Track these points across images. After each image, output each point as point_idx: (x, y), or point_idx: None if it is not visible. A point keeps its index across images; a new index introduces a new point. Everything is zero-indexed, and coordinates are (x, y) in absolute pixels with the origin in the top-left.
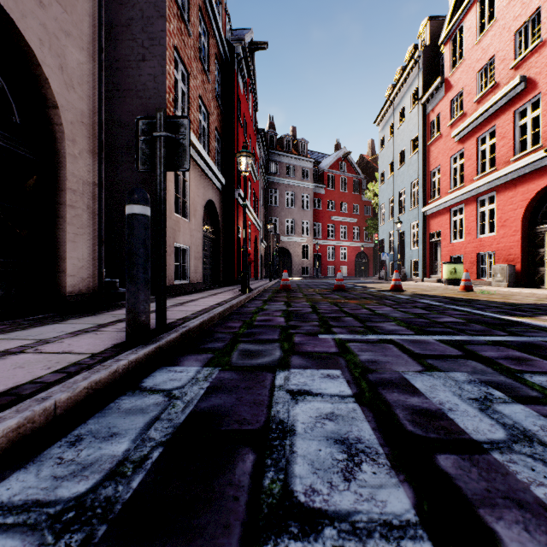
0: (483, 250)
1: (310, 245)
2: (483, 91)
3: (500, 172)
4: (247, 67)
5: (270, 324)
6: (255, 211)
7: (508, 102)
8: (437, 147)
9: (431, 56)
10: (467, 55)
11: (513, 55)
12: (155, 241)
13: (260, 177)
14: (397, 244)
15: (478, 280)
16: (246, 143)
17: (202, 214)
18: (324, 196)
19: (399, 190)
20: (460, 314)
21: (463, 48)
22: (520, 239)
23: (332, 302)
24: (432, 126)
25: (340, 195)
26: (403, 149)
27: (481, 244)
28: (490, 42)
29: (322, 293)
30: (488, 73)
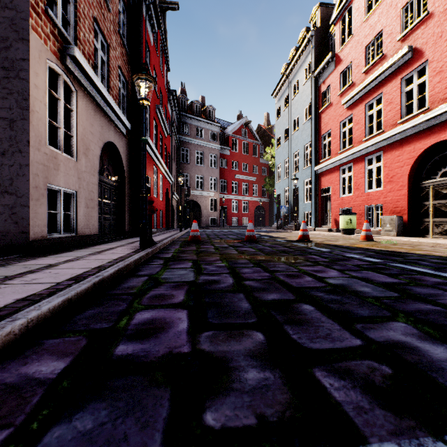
0: (371, 203)
1: (217, 199)
2: (371, 63)
3: (388, 133)
4: (156, 15)
5: (151, 353)
6: (166, 165)
7: (395, 71)
8: (327, 114)
9: (321, 37)
10: (355, 32)
11: (400, 29)
12: (11, 179)
13: (172, 134)
14: (291, 199)
15: None
16: (146, 64)
17: (98, 155)
18: (229, 157)
19: (294, 152)
20: (443, 282)
21: (352, 26)
22: (406, 193)
23: (254, 261)
24: (323, 96)
25: (242, 157)
26: (297, 117)
27: (369, 198)
28: (377, 19)
29: (235, 245)
30: (375, 46)
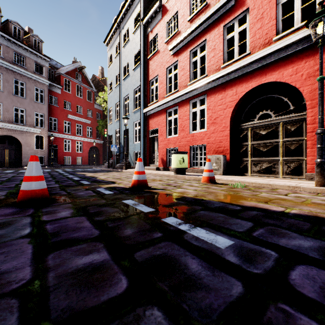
0: (195, 144)
1: (45, 137)
2: (196, 11)
3: (214, 75)
4: None
5: None
6: None
7: (219, 18)
8: (155, 61)
9: None
10: None
11: None
12: None
13: None
14: (122, 139)
15: (191, 168)
16: None
17: None
18: (61, 95)
19: (124, 96)
20: None
21: None
22: (229, 134)
23: None
24: (151, 44)
25: (76, 99)
26: (128, 63)
27: (194, 139)
28: None
29: None
30: None
